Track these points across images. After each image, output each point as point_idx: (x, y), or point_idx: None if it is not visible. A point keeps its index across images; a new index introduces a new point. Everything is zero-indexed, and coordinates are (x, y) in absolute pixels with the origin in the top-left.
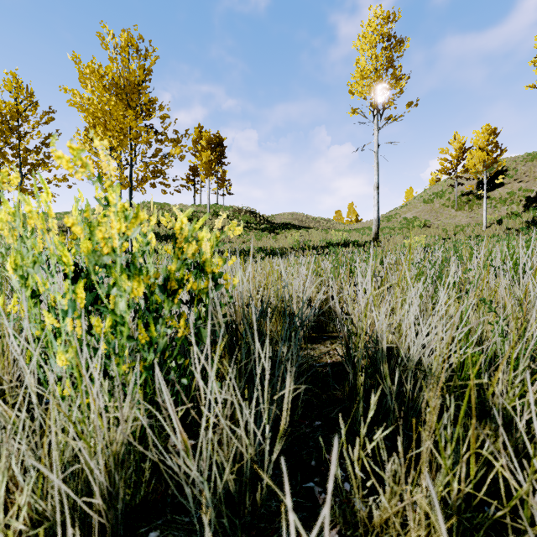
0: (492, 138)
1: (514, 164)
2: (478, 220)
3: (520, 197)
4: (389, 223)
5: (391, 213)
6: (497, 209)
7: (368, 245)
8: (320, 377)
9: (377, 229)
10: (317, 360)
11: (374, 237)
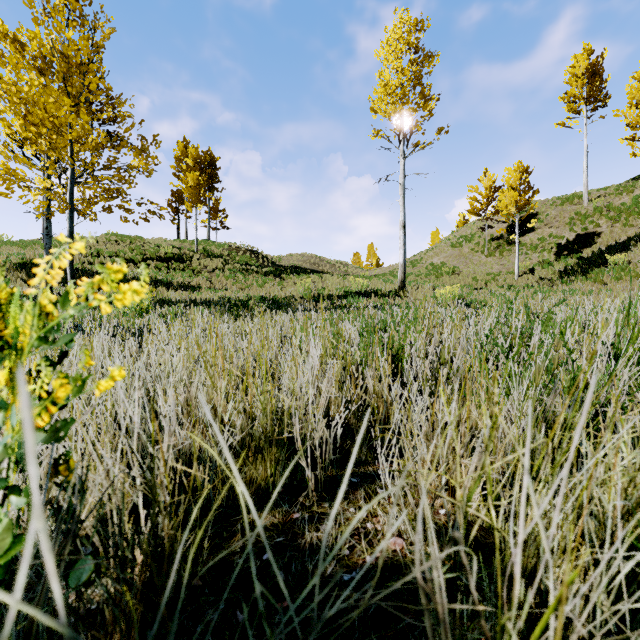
0: (524, 176)
1: (544, 207)
2: (509, 268)
3: (551, 244)
4: (415, 269)
5: (416, 257)
6: (529, 256)
7: (393, 295)
8: (355, 635)
9: (403, 276)
10: (344, 559)
11: (400, 285)
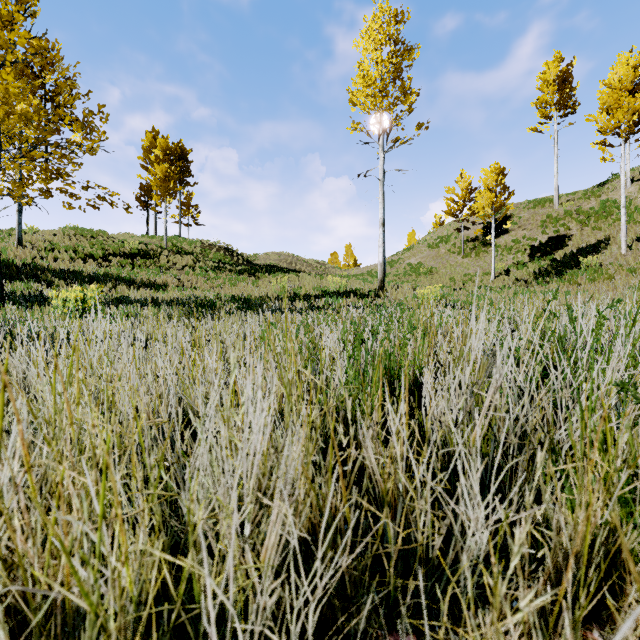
0: (500, 178)
1: (518, 210)
2: (485, 269)
3: (525, 246)
4: (392, 269)
5: (394, 258)
6: (504, 257)
7: (373, 295)
8: None
9: (382, 275)
10: None
11: (379, 285)
